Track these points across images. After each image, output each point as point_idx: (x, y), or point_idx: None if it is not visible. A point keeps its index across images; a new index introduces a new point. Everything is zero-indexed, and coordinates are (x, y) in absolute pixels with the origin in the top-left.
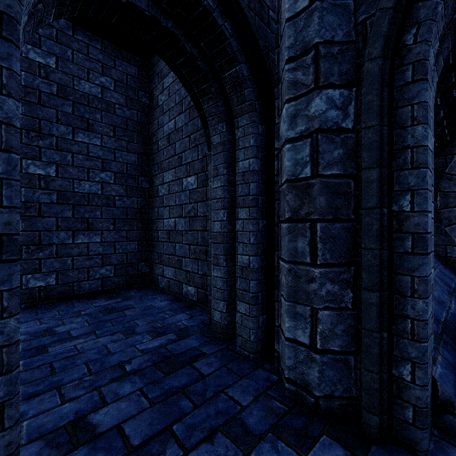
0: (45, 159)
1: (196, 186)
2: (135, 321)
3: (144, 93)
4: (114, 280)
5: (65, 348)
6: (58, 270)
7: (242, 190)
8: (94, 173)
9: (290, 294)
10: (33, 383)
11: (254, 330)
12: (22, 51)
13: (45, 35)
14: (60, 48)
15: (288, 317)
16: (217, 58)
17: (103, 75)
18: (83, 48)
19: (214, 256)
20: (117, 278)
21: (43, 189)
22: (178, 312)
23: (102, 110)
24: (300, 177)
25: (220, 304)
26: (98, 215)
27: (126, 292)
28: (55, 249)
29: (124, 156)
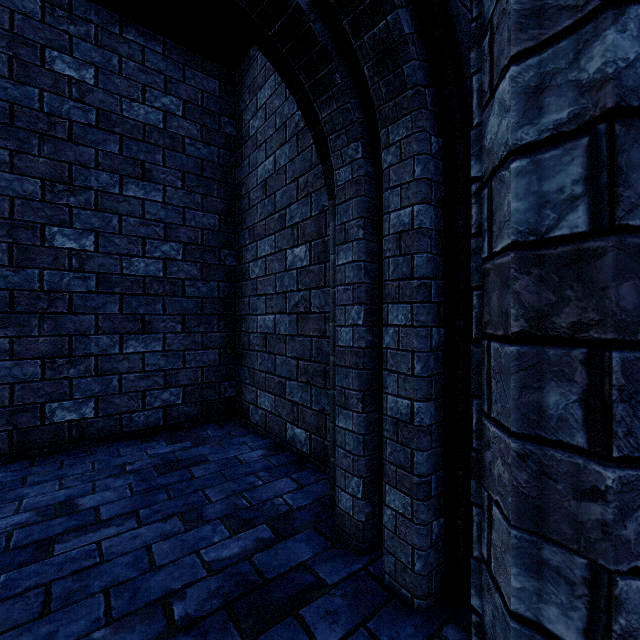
0: (79, 225)
1: (308, 262)
2: (206, 491)
3: (230, 120)
4: (183, 409)
5: (82, 546)
6: (99, 395)
7: (396, 268)
8: (152, 245)
9: (523, 513)
10: (3, 638)
11: (423, 552)
12: (44, 61)
13: (78, 34)
14: (101, 53)
15: (519, 566)
16: (348, 3)
17: (166, 93)
18: (135, 53)
19: (340, 390)
20: (188, 407)
21: (76, 272)
22: (278, 474)
23: (164, 147)
24: (553, 234)
25: (351, 481)
26: (159, 310)
27: (200, 429)
28: (93, 363)
29: (198, 218)
